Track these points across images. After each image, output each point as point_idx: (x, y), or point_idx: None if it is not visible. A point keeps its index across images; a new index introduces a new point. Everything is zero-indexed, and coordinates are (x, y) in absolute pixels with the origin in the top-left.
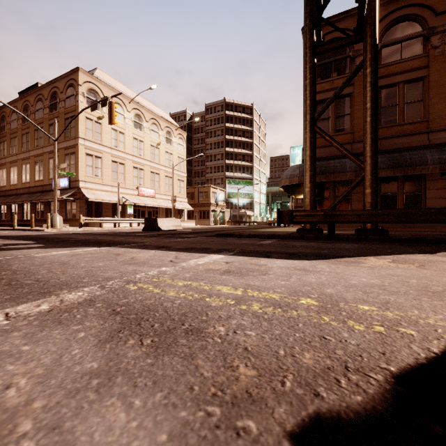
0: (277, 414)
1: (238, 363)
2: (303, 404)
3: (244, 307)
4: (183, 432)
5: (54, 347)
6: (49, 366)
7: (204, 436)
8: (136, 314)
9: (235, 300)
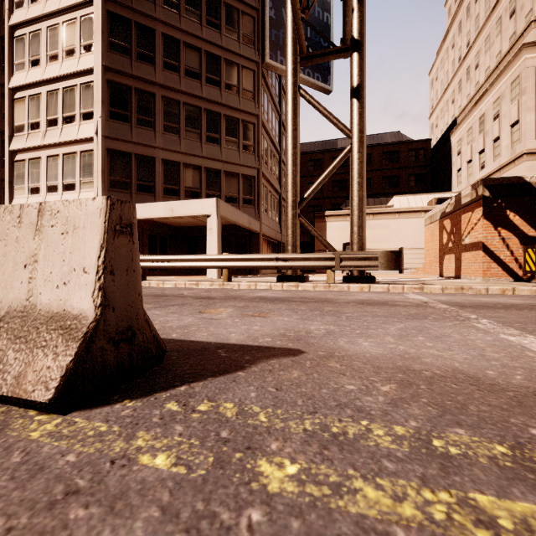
0: (311, 355)
1: (342, 367)
2: (300, 358)
3: (397, 428)
4: (345, 350)
5: (478, 364)
6: (447, 358)
7: (336, 350)
8: (513, 396)
9: (443, 454)
